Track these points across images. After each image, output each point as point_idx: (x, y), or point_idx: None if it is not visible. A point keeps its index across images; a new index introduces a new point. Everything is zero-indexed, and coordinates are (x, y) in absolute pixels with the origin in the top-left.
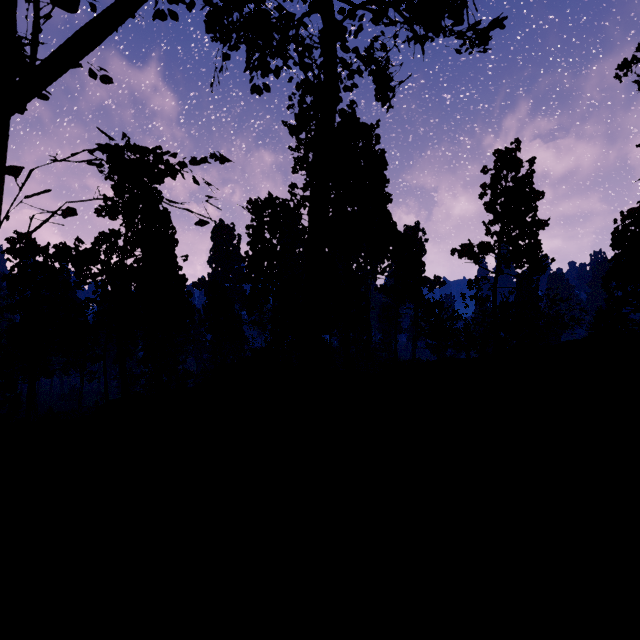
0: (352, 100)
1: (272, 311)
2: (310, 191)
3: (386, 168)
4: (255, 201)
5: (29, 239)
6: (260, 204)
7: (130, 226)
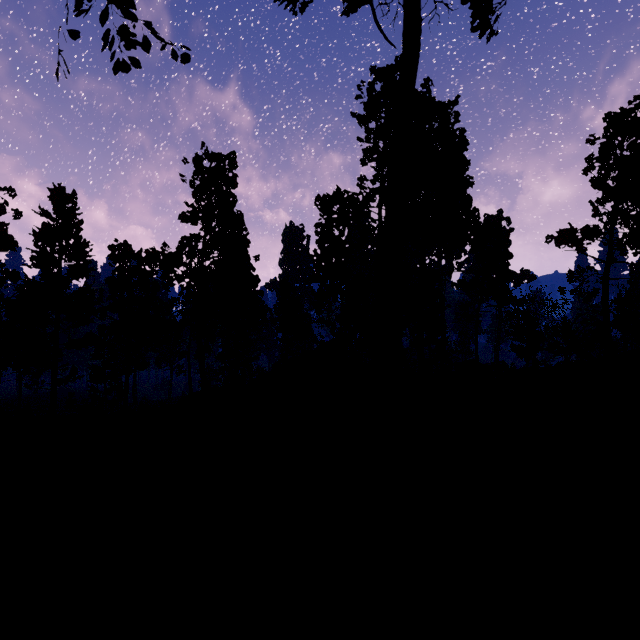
0: (427, 78)
1: (340, 309)
2: (380, 182)
3: (466, 148)
4: (323, 197)
5: (126, 246)
6: (328, 200)
7: (208, 230)
